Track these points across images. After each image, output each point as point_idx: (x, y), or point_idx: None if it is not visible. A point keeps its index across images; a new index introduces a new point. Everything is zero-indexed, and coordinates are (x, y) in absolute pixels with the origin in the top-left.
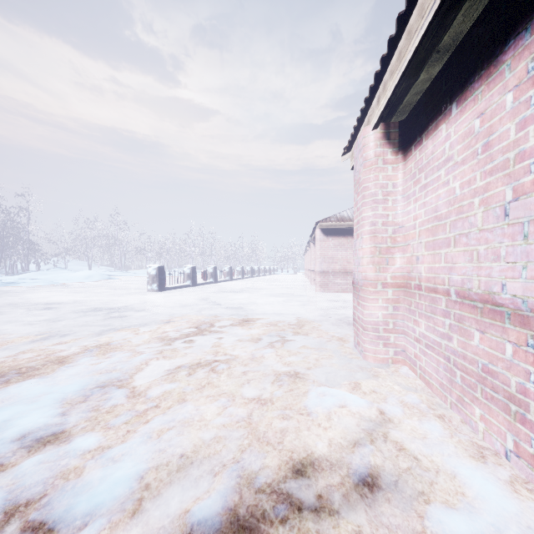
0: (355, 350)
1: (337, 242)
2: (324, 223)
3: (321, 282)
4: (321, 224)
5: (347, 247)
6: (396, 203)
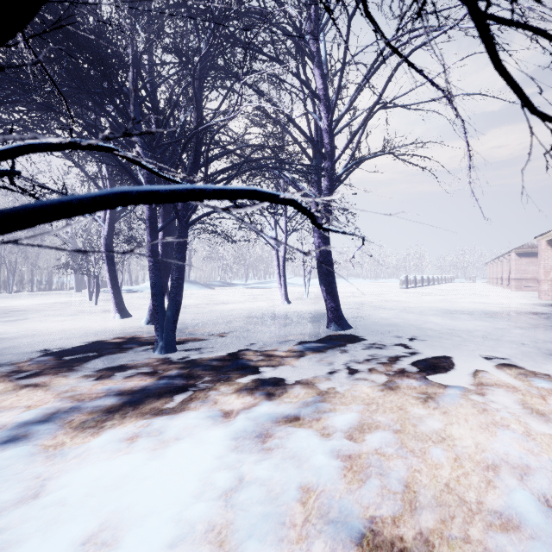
0: (538, 299)
1: (528, 261)
2: (518, 249)
3: (516, 285)
4: (516, 250)
5: (536, 264)
6: (551, 260)
